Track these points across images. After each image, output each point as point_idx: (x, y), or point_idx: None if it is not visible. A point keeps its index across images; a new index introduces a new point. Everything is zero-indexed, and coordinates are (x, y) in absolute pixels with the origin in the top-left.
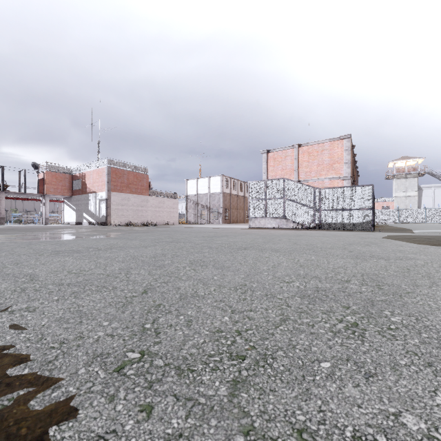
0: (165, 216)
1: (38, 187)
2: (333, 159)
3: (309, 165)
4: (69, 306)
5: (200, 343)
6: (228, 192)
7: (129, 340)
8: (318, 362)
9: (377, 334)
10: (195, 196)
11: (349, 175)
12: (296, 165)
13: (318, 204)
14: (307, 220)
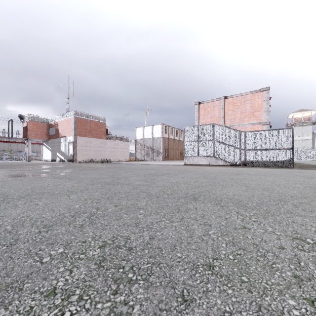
0: (119, 155)
1: (23, 133)
2: (254, 108)
3: (234, 113)
4: None
5: None
6: (167, 137)
7: None
8: None
9: None
10: (142, 139)
11: (268, 121)
12: (223, 113)
13: (243, 145)
14: (234, 158)
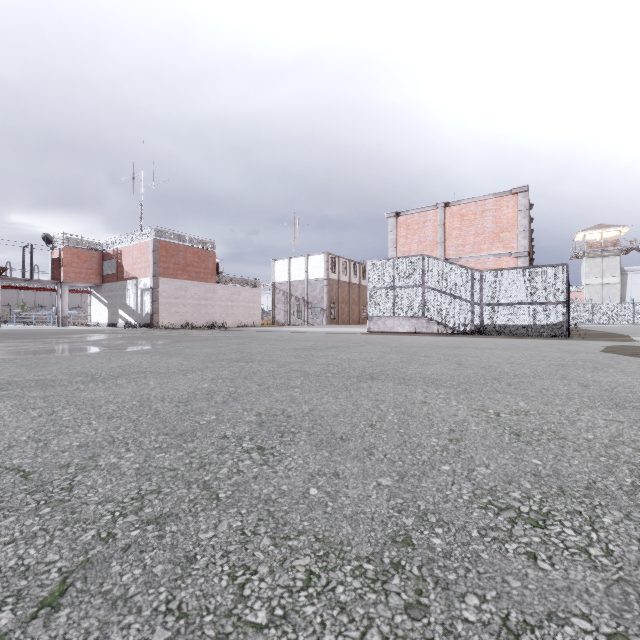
0: (240, 314)
1: (53, 271)
2: (501, 225)
3: (462, 235)
4: None
5: None
6: (335, 278)
7: None
8: None
9: None
10: (286, 283)
11: (525, 250)
12: (442, 234)
13: (477, 296)
14: (460, 320)
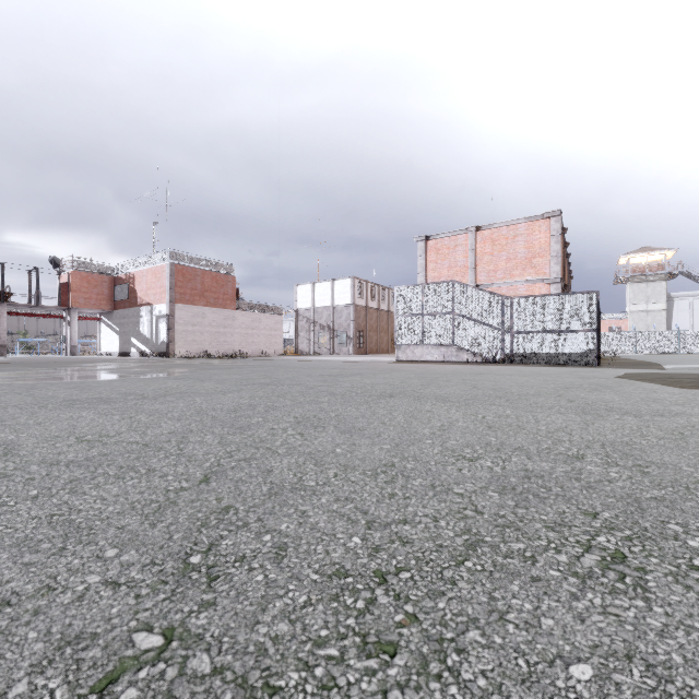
0: (261, 343)
1: (60, 297)
2: (533, 250)
3: (494, 260)
4: (53, 510)
5: (298, 606)
6: (363, 304)
7: (149, 598)
8: (563, 662)
9: (672, 582)
10: (310, 310)
11: (557, 276)
12: (472, 259)
13: (507, 324)
14: (491, 348)
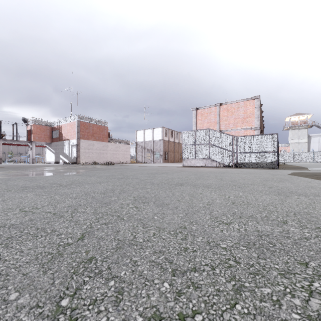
0: (120, 157)
1: (27, 136)
2: (246, 114)
3: (228, 119)
4: None
5: None
6: (167, 140)
7: None
8: None
9: None
10: (142, 142)
11: (258, 126)
12: (218, 119)
13: (235, 149)
14: (227, 160)
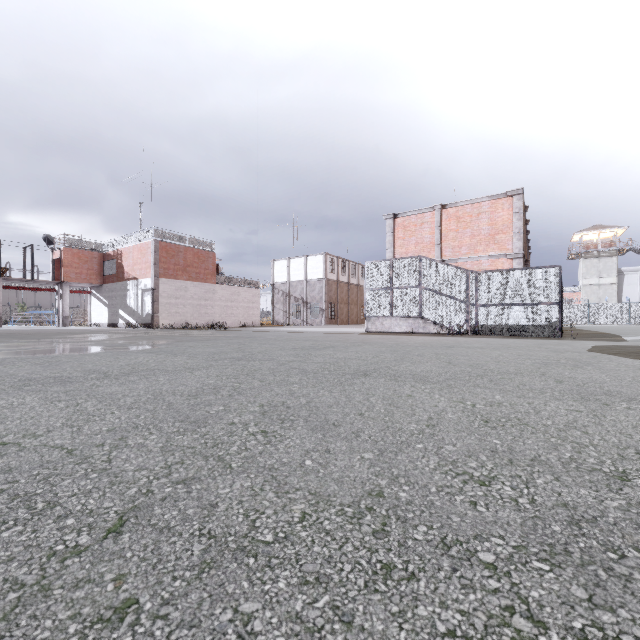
0: (240, 314)
1: (53, 272)
2: (496, 227)
3: (458, 237)
4: None
5: None
6: (334, 279)
7: None
8: None
9: None
10: (285, 284)
11: (520, 251)
12: (438, 236)
13: (473, 297)
14: (456, 320)
